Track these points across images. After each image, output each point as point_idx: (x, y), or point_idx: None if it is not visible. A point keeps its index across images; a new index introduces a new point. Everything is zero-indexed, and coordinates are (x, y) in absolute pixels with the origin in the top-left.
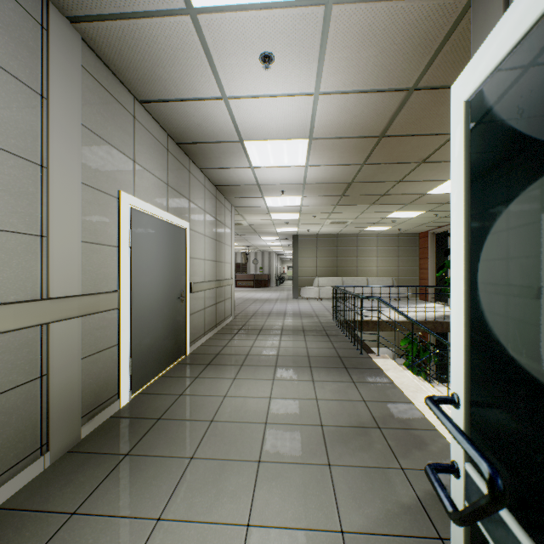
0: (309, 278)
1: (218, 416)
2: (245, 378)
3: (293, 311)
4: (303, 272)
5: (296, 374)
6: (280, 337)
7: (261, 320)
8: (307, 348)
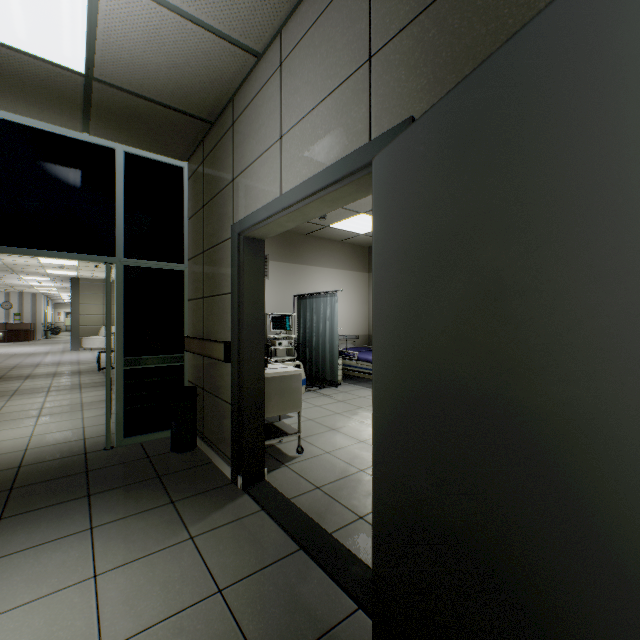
0: (95, 327)
1: (2, 412)
2: (19, 399)
3: (71, 361)
4: (87, 320)
5: (68, 392)
6: (53, 378)
7: (27, 370)
8: (81, 381)
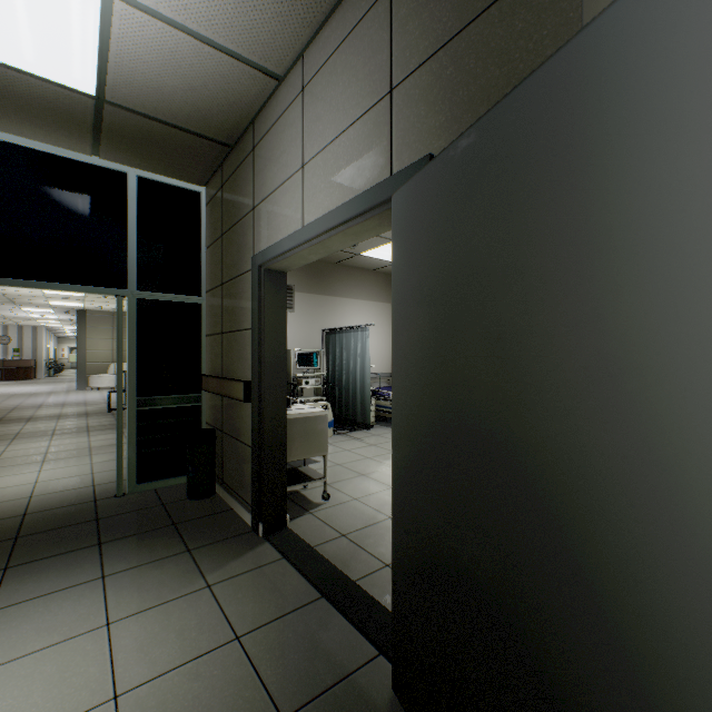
0: (103, 364)
1: (3, 457)
2: (21, 443)
3: (77, 401)
4: (94, 357)
5: (74, 435)
6: (57, 421)
7: (29, 411)
8: (88, 423)
